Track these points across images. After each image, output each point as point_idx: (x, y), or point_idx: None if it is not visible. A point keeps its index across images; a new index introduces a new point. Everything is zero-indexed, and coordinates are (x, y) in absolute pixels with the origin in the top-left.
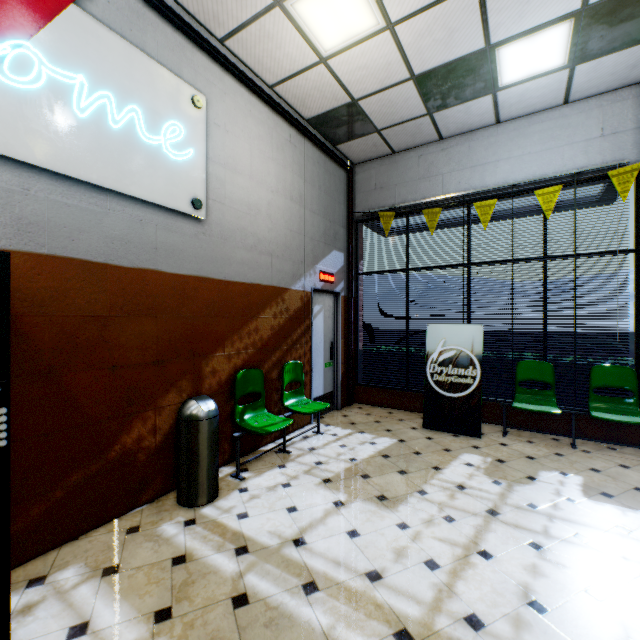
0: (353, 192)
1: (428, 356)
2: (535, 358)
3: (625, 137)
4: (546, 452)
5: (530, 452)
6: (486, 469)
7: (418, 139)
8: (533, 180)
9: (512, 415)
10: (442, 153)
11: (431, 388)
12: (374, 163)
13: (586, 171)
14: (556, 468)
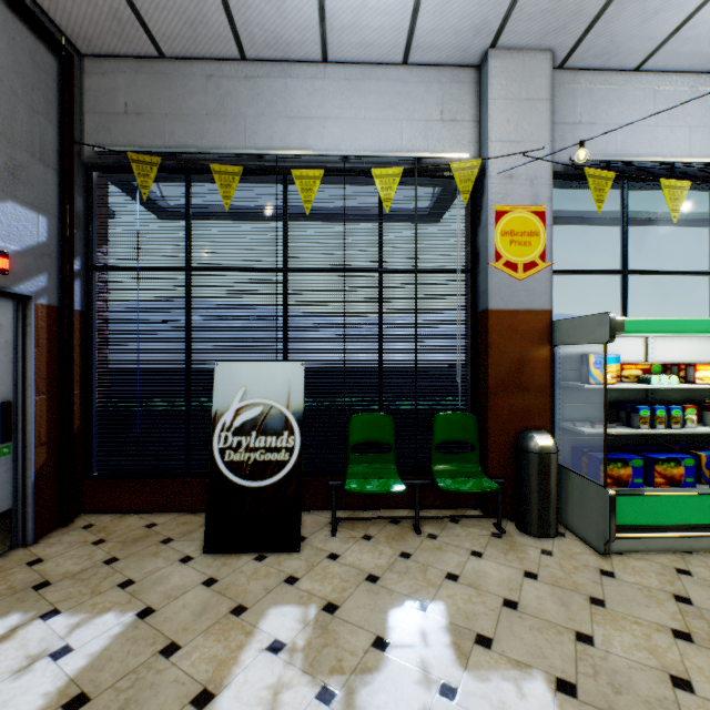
0: (80, 107)
1: (217, 419)
2: (372, 409)
3: (463, 129)
4: (390, 555)
5: (371, 563)
6: (307, 649)
7: (204, 40)
8: (369, 155)
9: (343, 493)
10: (245, 82)
11: (221, 476)
12: (124, 64)
13: (426, 161)
14: (409, 593)
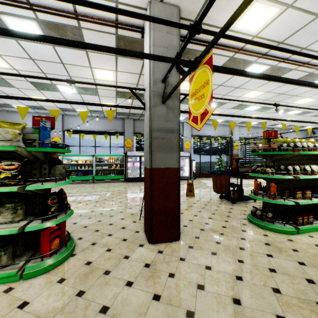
0: None
1: None
2: None
3: None
4: None
5: None
6: None
7: None
8: None
9: None
10: (9, 115)
11: None
12: None
13: None
14: None
